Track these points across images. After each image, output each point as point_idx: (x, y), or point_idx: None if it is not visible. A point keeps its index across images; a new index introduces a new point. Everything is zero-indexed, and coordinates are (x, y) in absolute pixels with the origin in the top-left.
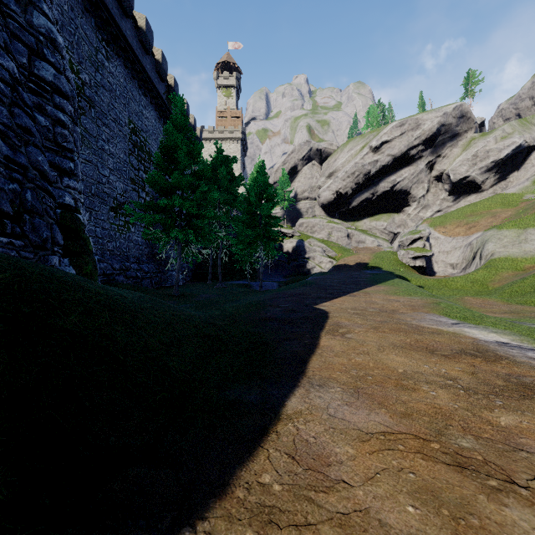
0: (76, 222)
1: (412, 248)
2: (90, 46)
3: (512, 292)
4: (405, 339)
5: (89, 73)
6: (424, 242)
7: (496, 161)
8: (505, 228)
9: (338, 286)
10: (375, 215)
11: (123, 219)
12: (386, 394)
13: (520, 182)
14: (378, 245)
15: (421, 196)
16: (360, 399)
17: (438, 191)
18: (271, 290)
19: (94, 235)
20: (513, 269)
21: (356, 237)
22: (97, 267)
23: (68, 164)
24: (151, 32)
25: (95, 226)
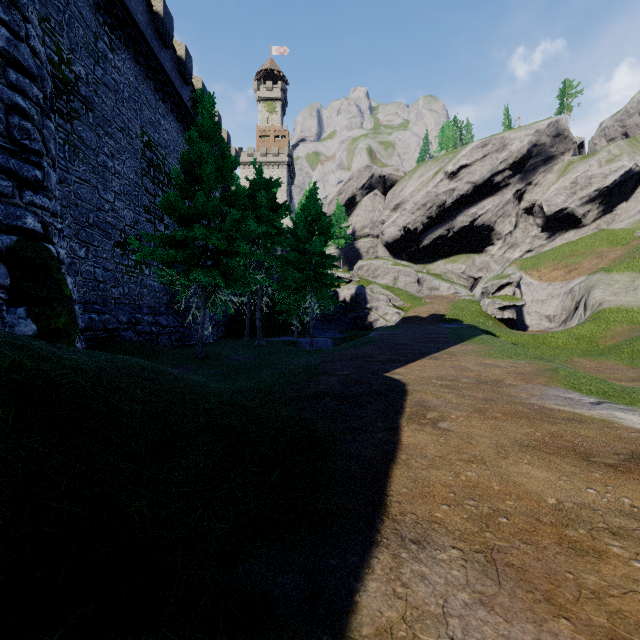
0: (44, 256)
1: (499, 296)
2: (87, 30)
3: (634, 351)
4: (532, 433)
5: (86, 66)
6: (514, 289)
7: (600, 190)
8: (615, 271)
9: (411, 344)
10: (451, 256)
11: (133, 258)
12: (551, 570)
13: (630, 215)
14: (455, 292)
15: (508, 233)
16: (504, 583)
17: (528, 226)
18: (324, 350)
19: (92, 278)
20: (628, 322)
21: (428, 283)
22: (77, 321)
23: (31, 171)
24: (171, 19)
25: (94, 267)
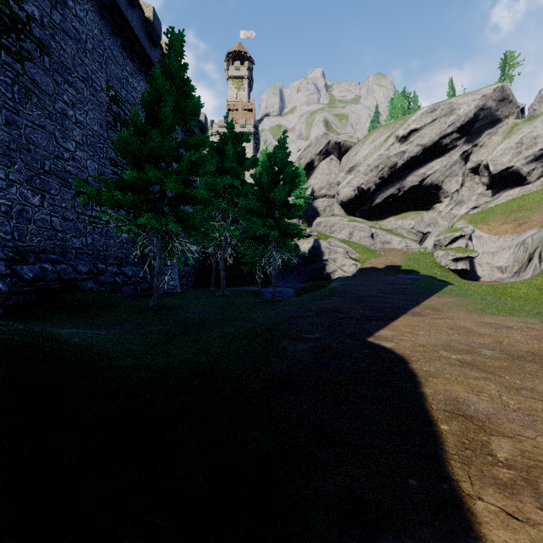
0: None
1: (452, 248)
2: None
3: None
4: None
5: (41, 8)
6: (466, 241)
7: None
8: None
9: (380, 296)
10: (401, 213)
11: (98, 209)
12: None
13: None
14: (406, 246)
15: (455, 191)
16: None
17: (474, 184)
18: (286, 301)
19: (48, 226)
20: None
21: (381, 237)
22: None
23: None
24: None
25: (51, 215)
